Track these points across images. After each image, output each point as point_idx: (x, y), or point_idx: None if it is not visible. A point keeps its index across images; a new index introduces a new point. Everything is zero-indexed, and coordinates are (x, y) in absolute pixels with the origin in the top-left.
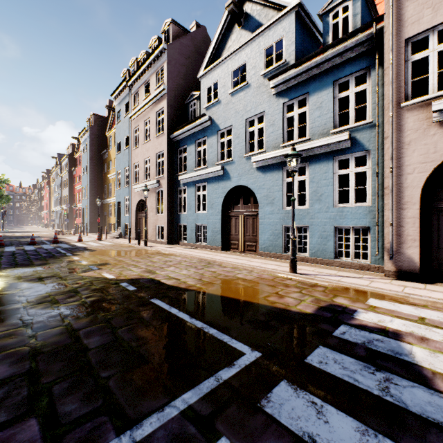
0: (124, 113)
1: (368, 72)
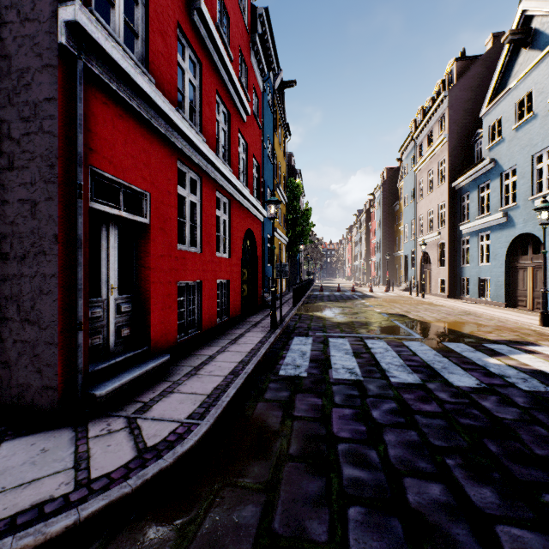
0: (410, 166)
1: None
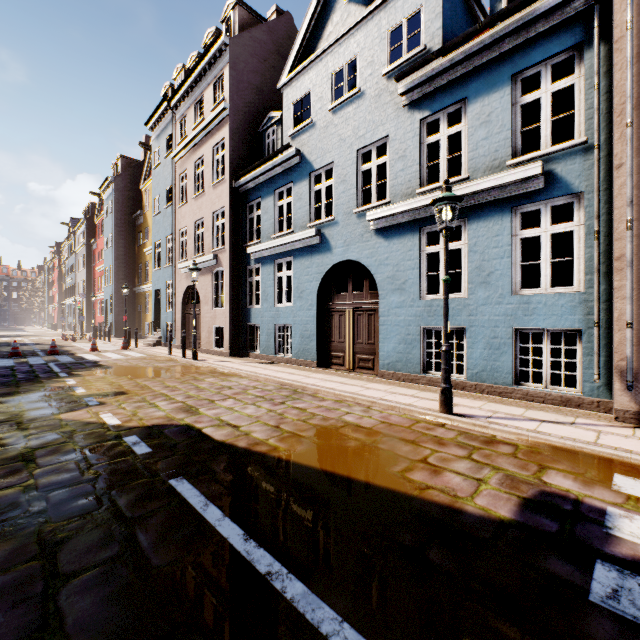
0: (166, 152)
1: (577, 54)
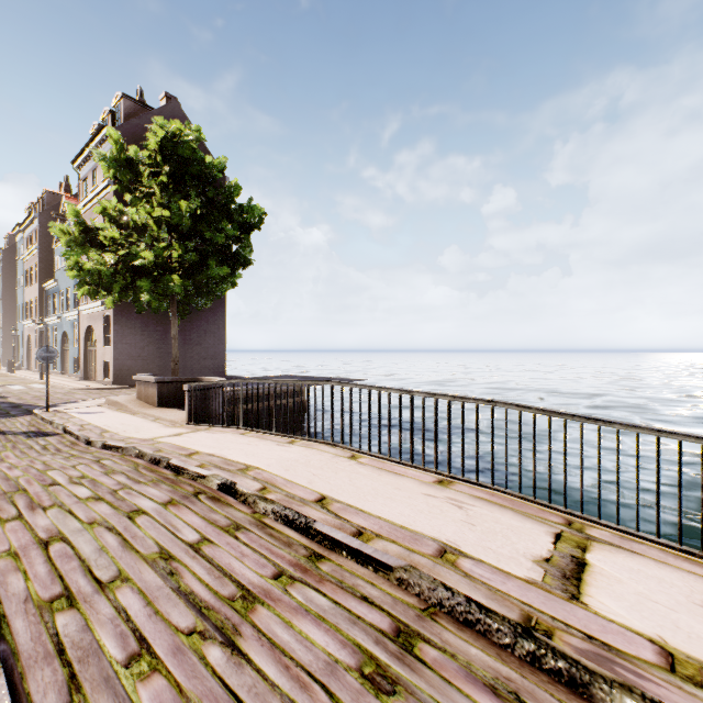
0: (22, 252)
1: None
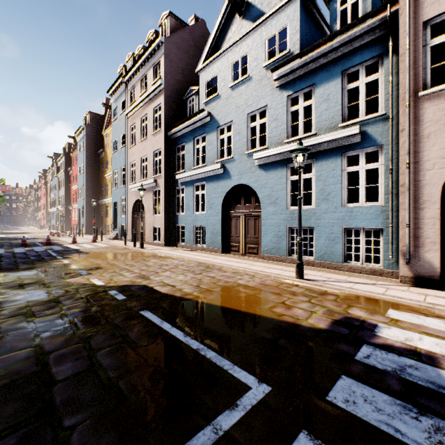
0: (121, 111)
1: (380, 60)
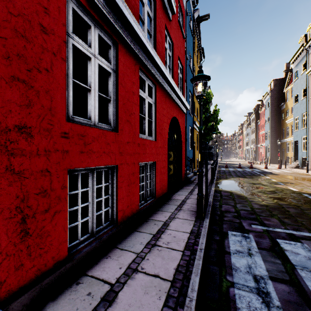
0: (301, 71)
1: None
